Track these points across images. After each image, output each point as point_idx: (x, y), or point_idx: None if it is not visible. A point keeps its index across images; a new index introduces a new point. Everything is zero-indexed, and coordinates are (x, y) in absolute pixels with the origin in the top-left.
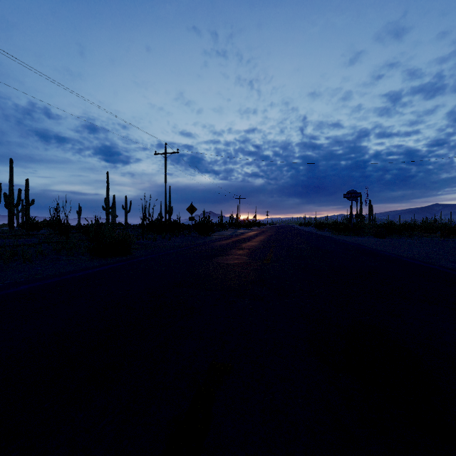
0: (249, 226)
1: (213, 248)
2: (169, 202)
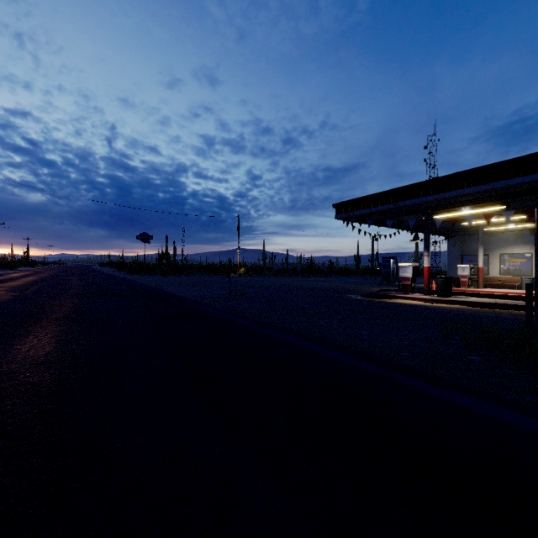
0: (13, 265)
1: None
2: None
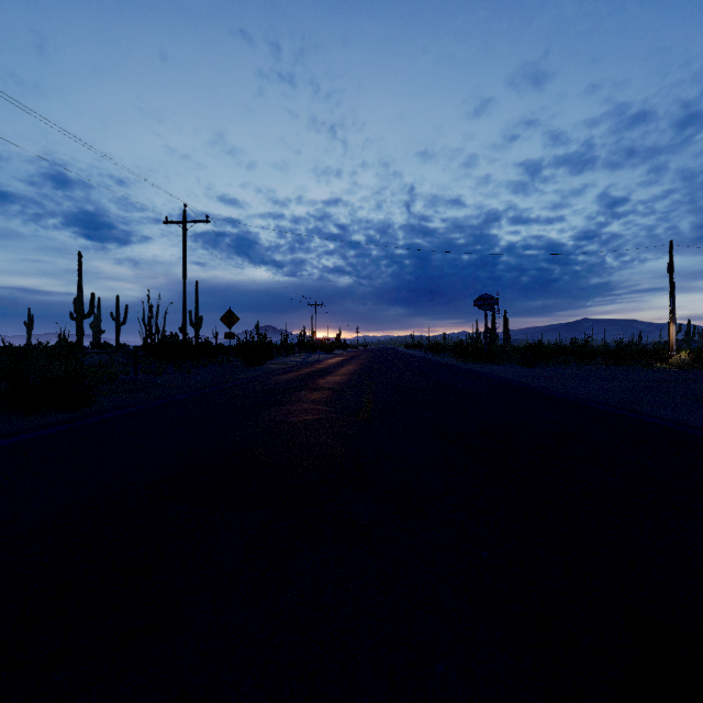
0: (329, 348)
1: (265, 388)
2: (197, 309)
